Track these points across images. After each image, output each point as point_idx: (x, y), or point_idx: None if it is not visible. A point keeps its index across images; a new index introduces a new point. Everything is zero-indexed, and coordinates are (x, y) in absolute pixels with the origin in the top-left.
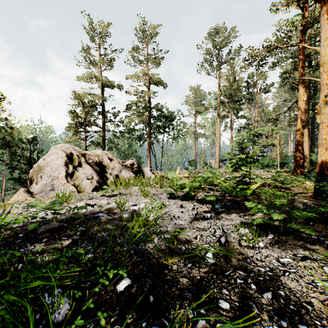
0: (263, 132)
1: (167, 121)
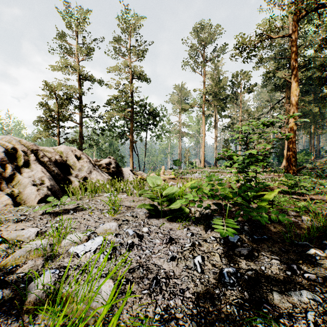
0: (278, 120)
1: (151, 118)
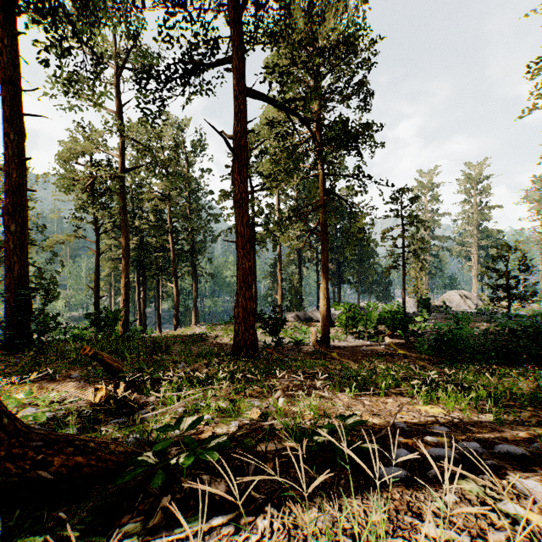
0: None
1: None
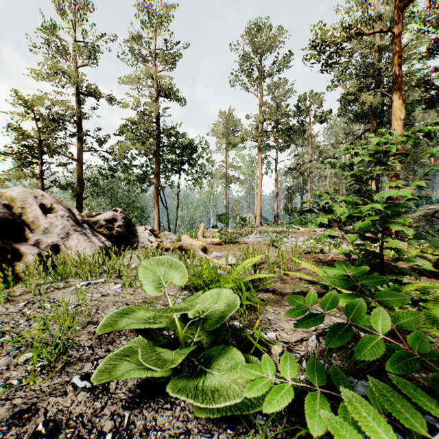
0: None
1: (186, 154)
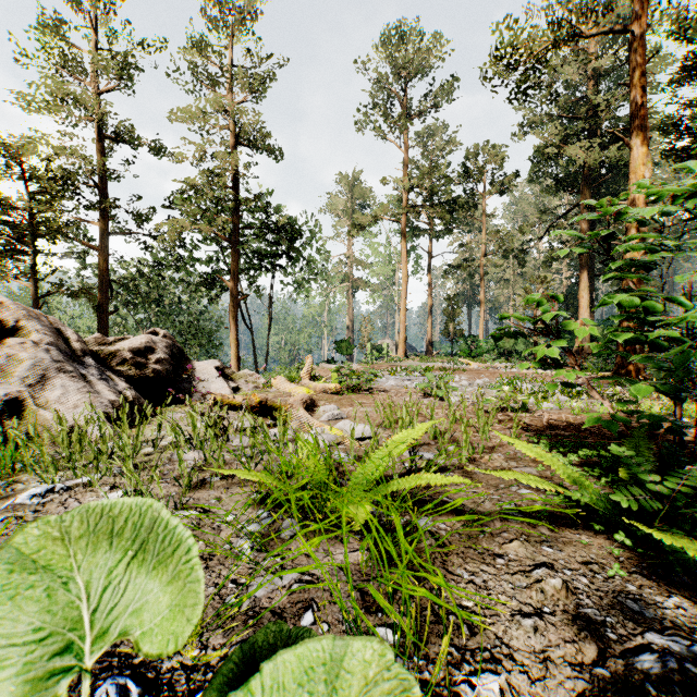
0: None
1: (283, 241)
